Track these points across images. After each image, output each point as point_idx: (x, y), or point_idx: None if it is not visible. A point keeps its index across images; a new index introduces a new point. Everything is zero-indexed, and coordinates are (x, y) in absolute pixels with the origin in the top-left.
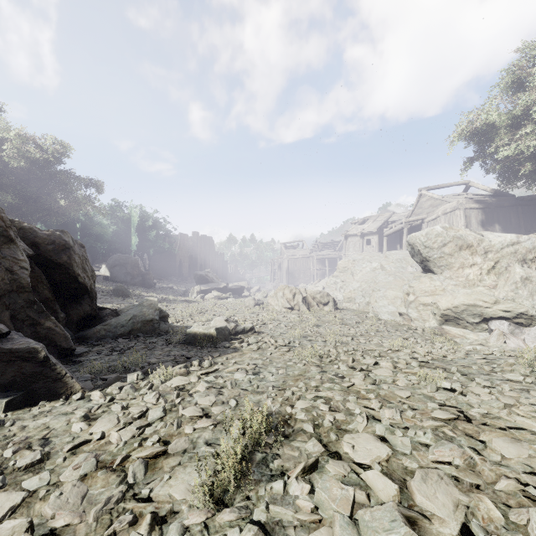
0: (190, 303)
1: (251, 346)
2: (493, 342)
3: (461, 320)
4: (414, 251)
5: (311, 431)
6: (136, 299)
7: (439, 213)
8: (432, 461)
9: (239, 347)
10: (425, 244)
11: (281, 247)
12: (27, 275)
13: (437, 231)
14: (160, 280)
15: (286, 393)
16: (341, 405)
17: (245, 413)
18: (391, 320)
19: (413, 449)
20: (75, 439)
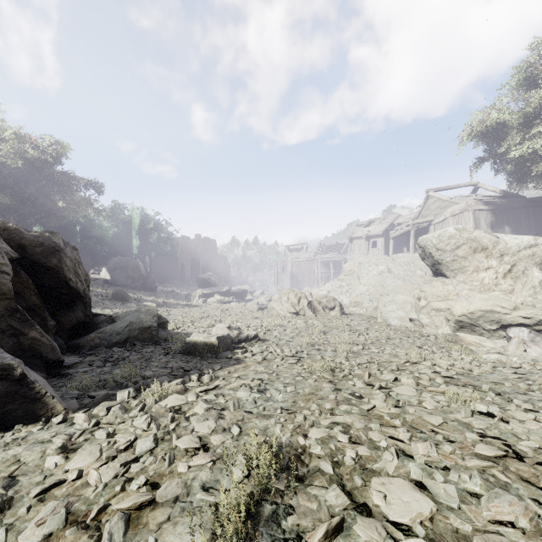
0: (192, 307)
1: (255, 357)
2: (512, 350)
3: (476, 327)
4: (426, 254)
5: (331, 472)
6: (136, 303)
7: (447, 215)
8: (488, 521)
9: (242, 358)
10: (437, 247)
11: (285, 250)
12: (8, 280)
13: (450, 233)
14: (162, 284)
15: (297, 417)
16: (363, 435)
17: (250, 448)
18: (401, 326)
19: (460, 500)
20: (47, 478)
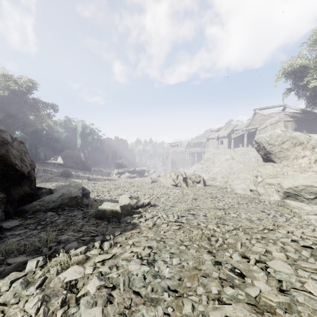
0: (110, 181)
1: (148, 222)
2: None
3: (299, 196)
4: (260, 147)
5: None
6: (76, 178)
7: (267, 124)
8: None
9: (137, 223)
10: (268, 142)
11: (168, 146)
12: None
13: (278, 133)
14: (94, 166)
15: (185, 307)
16: None
17: None
18: (244, 194)
19: None
20: None
